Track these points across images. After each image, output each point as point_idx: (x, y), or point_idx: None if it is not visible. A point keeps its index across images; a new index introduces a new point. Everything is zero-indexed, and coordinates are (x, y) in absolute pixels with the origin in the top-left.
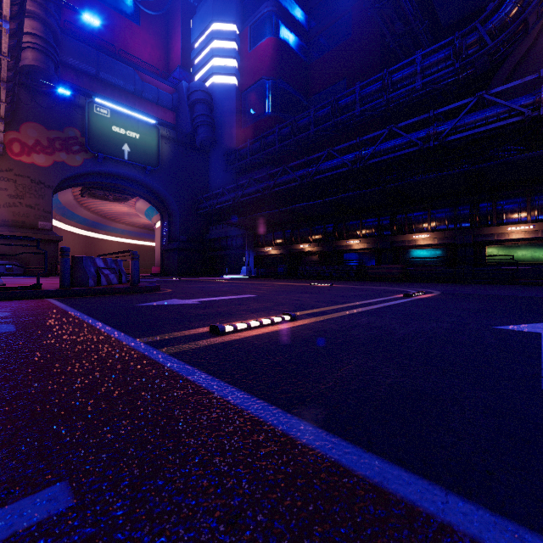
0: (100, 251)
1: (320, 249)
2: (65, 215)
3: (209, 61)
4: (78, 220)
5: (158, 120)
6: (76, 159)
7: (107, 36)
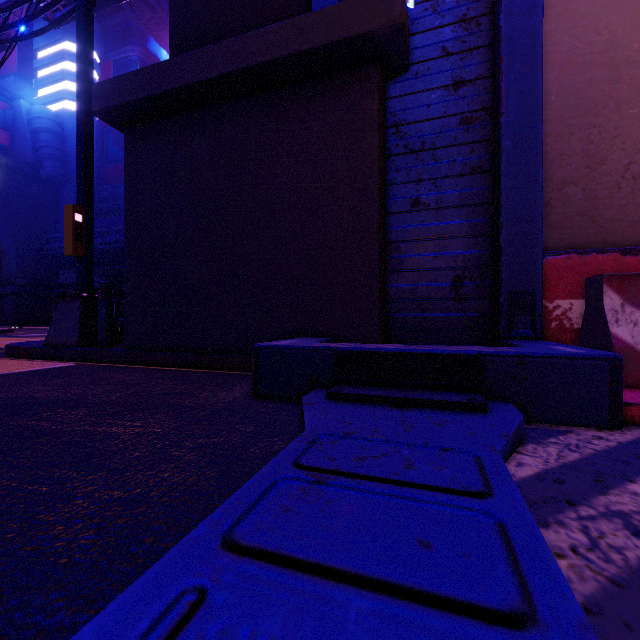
0: None
1: None
2: None
3: (60, 81)
4: None
5: None
6: None
7: None
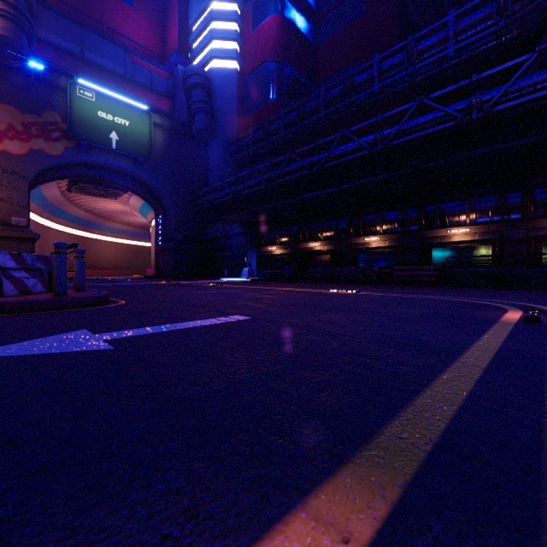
0: (94, 252)
1: (332, 247)
2: (54, 212)
3: (208, 44)
4: (69, 218)
5: (151, 107)
6: (56, 147)
7: (97, 17)
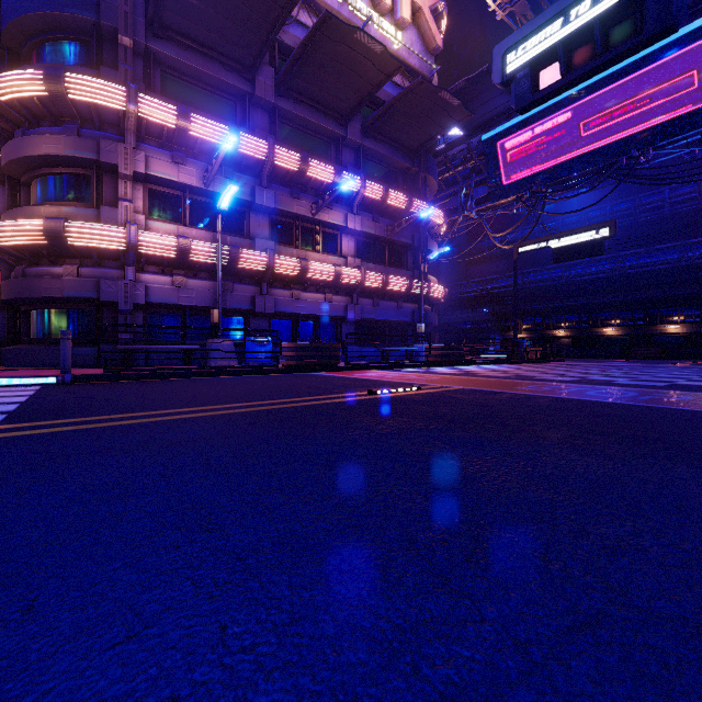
0: None
1: (574, 334)
2: None
3: None
4: None
5: None
6: None
7: None
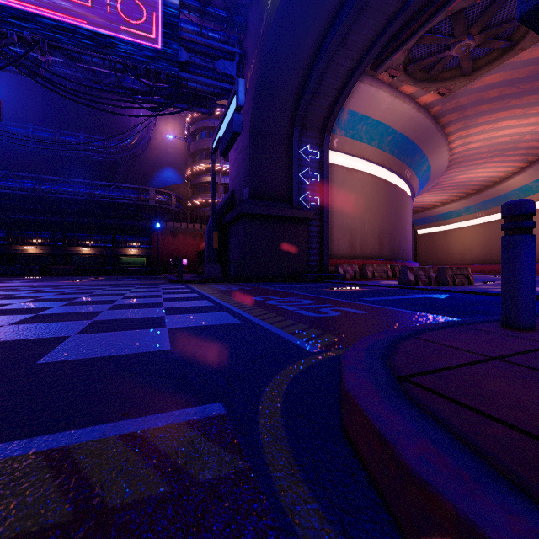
0: None
1: None
2: None
3: None
4: None
5: None
6: None
7: None
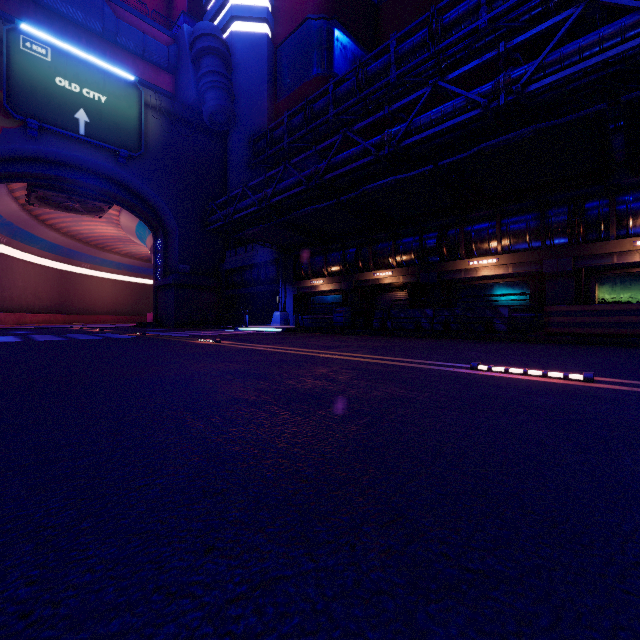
0: (84, 292)
1: (411, 278)
2: (18, 236)
3: (228, 1)
4: (43, 246)
5: (145, 83)
6: None
7: None
